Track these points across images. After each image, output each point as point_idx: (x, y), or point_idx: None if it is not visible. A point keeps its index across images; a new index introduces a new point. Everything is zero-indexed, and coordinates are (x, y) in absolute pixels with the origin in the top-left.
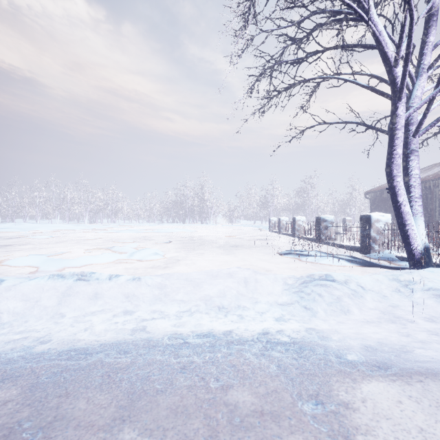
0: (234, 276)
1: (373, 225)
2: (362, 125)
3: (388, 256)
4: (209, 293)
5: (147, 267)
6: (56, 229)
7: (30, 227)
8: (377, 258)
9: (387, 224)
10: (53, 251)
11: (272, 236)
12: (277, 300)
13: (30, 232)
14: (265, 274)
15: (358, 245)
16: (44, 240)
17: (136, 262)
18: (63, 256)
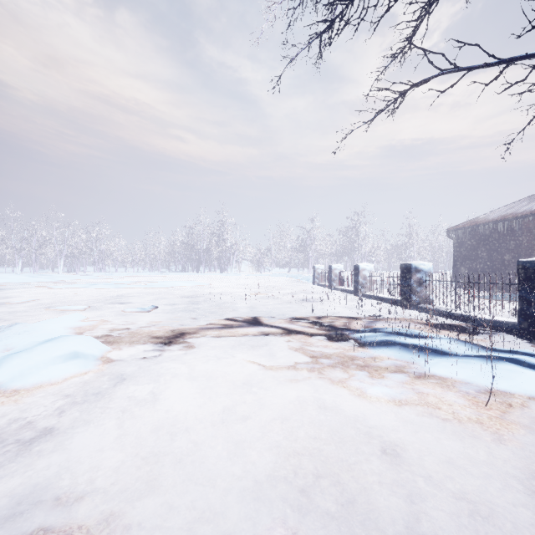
0: None
1: None
2: None
3: None
4: None
5: None
6: None
7: None
8: None
9: None
10: None
11: (322, 293)
12: None
13: None
14: None
15: (500, 318)
16: None
17: None
18: None
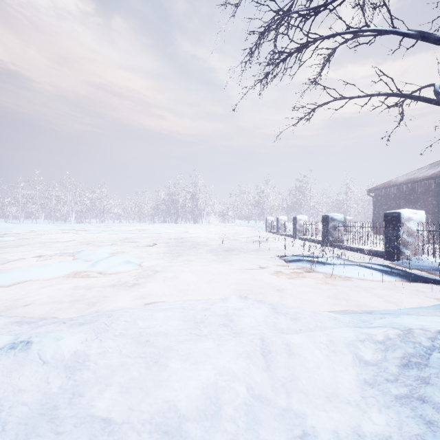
0: (235, 323)
1: (404, 224)
2: (396, 95)
3: (429, 265)
4: (177, 397)
5: (110, 283)
6: (33, 230)
7: (5, 227)
8: (413, 267)
9: (422, 223)
10: (0, 259)
11: (270, 237)
12: (358, 424)
13: (2, 232)
14: (294, 318)
15: (378, 249)
16: (7, 243)
17: (97, 275)
18: (7, 265)
